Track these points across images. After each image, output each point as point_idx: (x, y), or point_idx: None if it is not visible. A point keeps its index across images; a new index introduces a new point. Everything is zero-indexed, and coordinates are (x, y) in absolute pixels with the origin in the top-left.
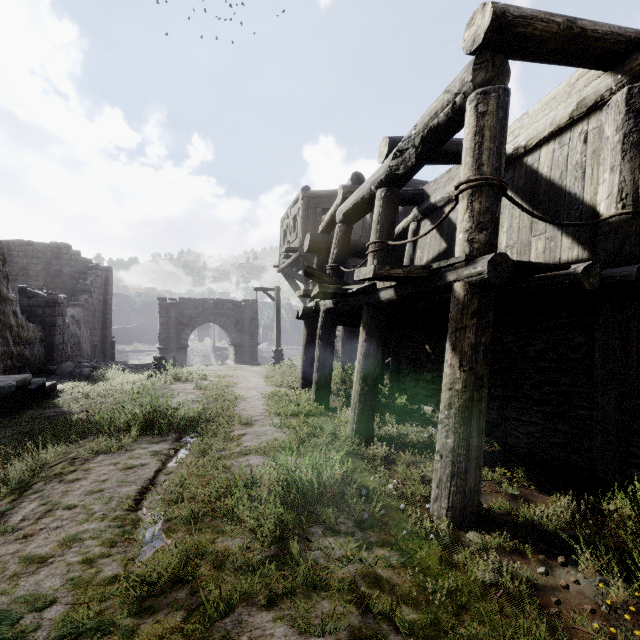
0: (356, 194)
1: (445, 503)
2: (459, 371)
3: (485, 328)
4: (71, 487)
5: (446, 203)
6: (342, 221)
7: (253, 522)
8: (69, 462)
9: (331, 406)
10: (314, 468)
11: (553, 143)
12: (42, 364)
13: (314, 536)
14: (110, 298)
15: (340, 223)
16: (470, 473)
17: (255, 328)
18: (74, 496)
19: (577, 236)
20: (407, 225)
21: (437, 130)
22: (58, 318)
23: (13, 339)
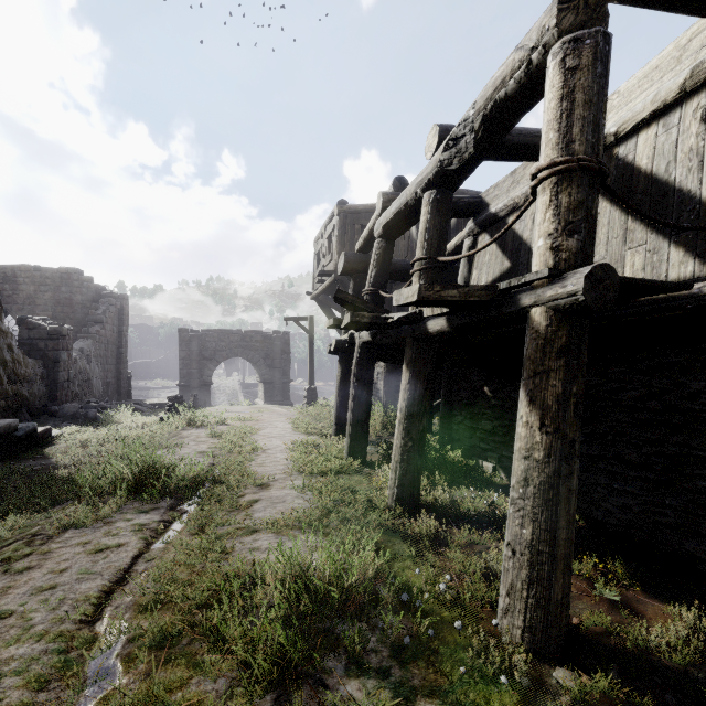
0: (398, 201)
1: (520, 620)
2: (540, 433)
3: (577, 372)
4: (15, 581)
5: (510, 212)
6: (382, 236)
7: (243, 654)
8: (26, 541)
9: (369, 460)
10: (335, 565)
11: (655, 126)
12: (43, 404)
13: (330, 678)
14: (126, 329)
15: (379, 238)
16: (556, 579)
17: (287, 363)
18: (14, 596)
19: (692, 246)
20: (461, 242)
21: (504, 104)
22: (62, 352)
23: (8, 376)
